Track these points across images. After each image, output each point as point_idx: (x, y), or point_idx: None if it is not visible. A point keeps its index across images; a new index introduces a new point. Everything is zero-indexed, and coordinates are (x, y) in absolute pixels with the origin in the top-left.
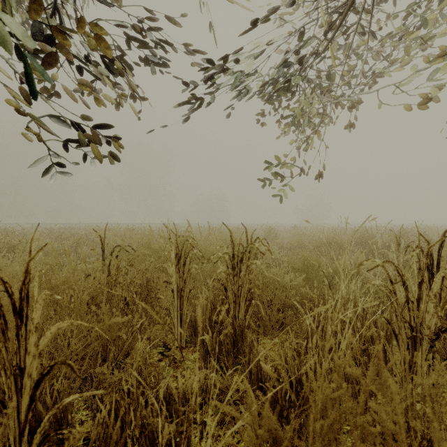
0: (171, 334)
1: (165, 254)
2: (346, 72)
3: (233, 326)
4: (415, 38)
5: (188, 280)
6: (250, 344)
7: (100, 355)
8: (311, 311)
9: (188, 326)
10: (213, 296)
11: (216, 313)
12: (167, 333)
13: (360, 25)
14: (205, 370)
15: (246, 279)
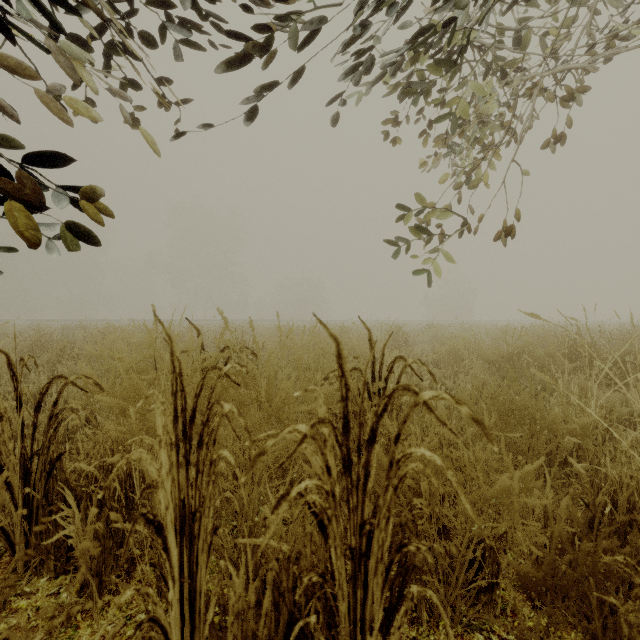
0: None
1: None
2: (556, 29)
3: None
4: None
5: (209, 493)
6: None
7: None
8: None
9: (212, 630)
10: (283, 562)
11: (294, 622)
12: None
13: None
14: None
15: (394, 502)
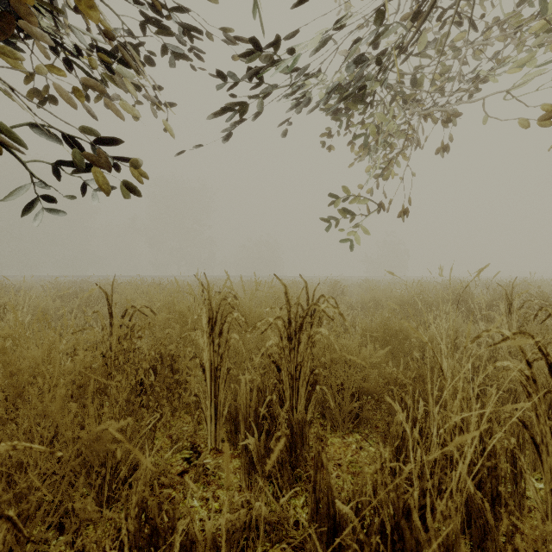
0: (203, 429)
1: (195, 318)
2: (437, 77)
3: (289, 422)
4: (532, 26)
5: (225, 355)
6: (316, 459)
7: (82, 480)
8: (403, 403)
9: (226, 420)
10: (261, 379)
11: (266, 404)
12: (196, 429)
13: (457, 12)
14: (248, 495)
15: (308, 354)
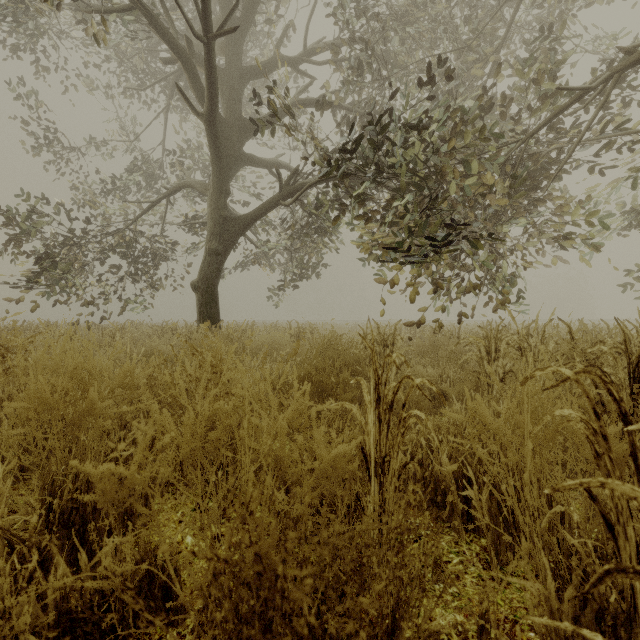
0: None
1: None
2: None
3: None
4: None
5: None
6: None
7: None
8: None
9: None
10: None
11: None
12: None
13: None
14: None
15: None
